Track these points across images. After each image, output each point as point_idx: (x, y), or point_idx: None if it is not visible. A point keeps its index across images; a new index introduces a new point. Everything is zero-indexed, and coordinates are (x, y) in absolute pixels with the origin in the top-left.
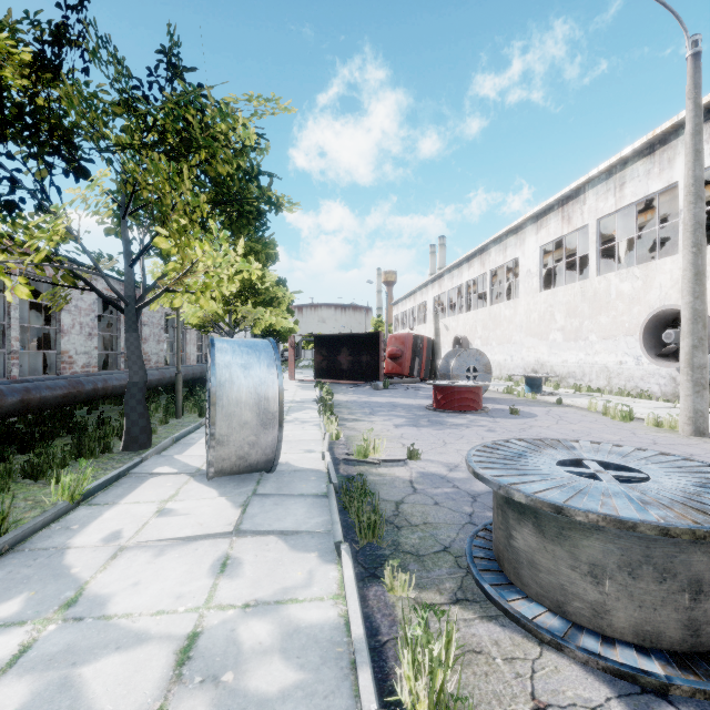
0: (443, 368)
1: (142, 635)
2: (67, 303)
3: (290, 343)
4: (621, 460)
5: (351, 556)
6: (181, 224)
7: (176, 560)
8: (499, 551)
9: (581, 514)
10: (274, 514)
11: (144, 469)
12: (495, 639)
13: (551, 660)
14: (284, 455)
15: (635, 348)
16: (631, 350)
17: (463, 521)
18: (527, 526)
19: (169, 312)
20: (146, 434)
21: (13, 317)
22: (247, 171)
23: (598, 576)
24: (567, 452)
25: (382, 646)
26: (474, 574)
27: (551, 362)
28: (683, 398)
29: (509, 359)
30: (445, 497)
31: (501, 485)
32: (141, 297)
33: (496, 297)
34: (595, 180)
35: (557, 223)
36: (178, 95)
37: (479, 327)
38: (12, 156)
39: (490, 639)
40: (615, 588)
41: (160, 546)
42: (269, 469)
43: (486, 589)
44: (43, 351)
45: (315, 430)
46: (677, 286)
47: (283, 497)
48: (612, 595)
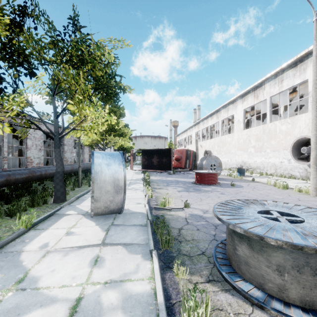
0: (200, 165)
1: (54, 298)
2: (27, 135)
3: (130, 153)
4: (289, 211)
5: (157, 257)
6: (79, 99)
7: (73, 258)
8: (229, 255)
9: (274, 241)
10: (121, 234)
11: (62, 212)
12: (229, 302)
13: (258, 315)
14: (127, 205)
15: (288, 155)
16: (286, 156)
17: (211, 239)
18: (244, 244)
19: (76, 139)
20: (64, 195)
21: (5, 142)
22: (110, 74)
23: (281, 271)
24: (262, 206)
25: (172, 306)
26: (217, 266)
27: (249, 161)
28: (312, 179)
29: (230, 160)
30: (202, 226)
31: (232, 224)
32: (61, 132)
33: (223, 132)
34: (269, 79)
35: (252, 98)
36: (77, 39)
37: (216, 146)
38: (1, 67)
39: (227, 302)
40: (290, 278)
41: (66, 251)
42: (119, 212)
43: (223, 275)
44: (19, 157)
45: (141, 193)
46: (307, 127)
47: (125, 226)
48: (289, 281)
